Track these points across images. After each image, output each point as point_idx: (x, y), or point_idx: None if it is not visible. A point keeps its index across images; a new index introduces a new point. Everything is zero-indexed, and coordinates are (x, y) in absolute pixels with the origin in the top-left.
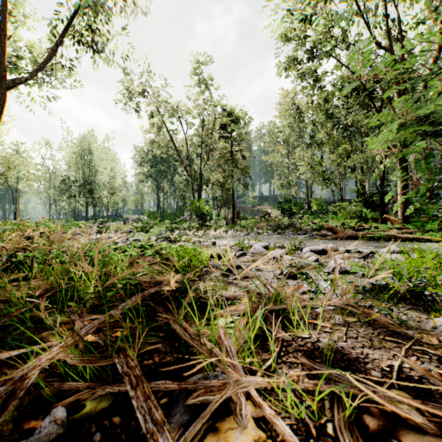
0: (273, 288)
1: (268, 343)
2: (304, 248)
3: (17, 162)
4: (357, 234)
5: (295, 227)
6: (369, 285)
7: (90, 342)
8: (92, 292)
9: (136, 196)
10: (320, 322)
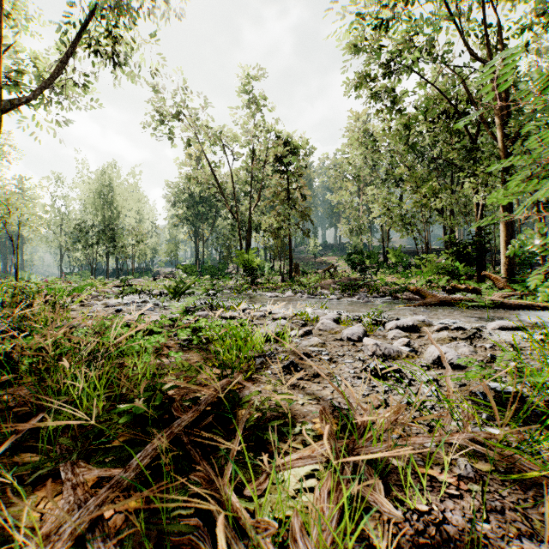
0: (360, 405)
1: (367, 527)
2: (388, 322)
3: (19, 204)
4: (452, 299)
5: (368, 285)
6: (490, 392)
7: (80, 546)
8: (98, 416)
9: (169, 245)
10: (437, 472)
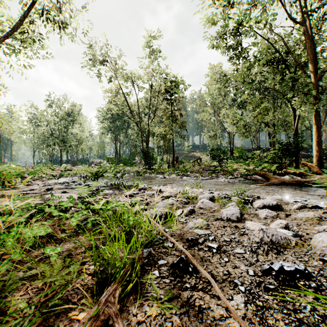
0: None
1: None
2: (255, 201)
3: None
4: (289, 180)
5: (223, 170)
6: None
7: None
8: None
9: (99, 145)
10: None
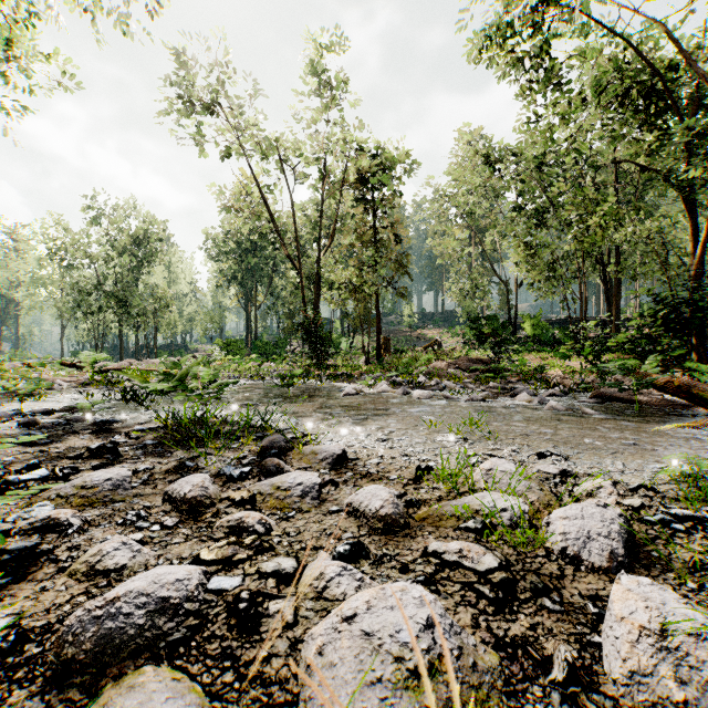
0: None
1: None
2: None
3: None
4: None
5: (504, 370)
6: None
7: None
8: None
9: (207, 312)
10: None
